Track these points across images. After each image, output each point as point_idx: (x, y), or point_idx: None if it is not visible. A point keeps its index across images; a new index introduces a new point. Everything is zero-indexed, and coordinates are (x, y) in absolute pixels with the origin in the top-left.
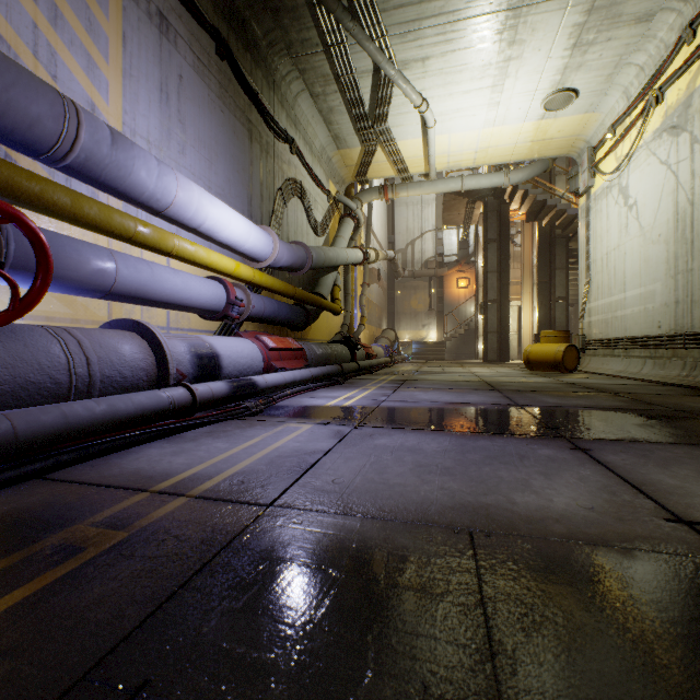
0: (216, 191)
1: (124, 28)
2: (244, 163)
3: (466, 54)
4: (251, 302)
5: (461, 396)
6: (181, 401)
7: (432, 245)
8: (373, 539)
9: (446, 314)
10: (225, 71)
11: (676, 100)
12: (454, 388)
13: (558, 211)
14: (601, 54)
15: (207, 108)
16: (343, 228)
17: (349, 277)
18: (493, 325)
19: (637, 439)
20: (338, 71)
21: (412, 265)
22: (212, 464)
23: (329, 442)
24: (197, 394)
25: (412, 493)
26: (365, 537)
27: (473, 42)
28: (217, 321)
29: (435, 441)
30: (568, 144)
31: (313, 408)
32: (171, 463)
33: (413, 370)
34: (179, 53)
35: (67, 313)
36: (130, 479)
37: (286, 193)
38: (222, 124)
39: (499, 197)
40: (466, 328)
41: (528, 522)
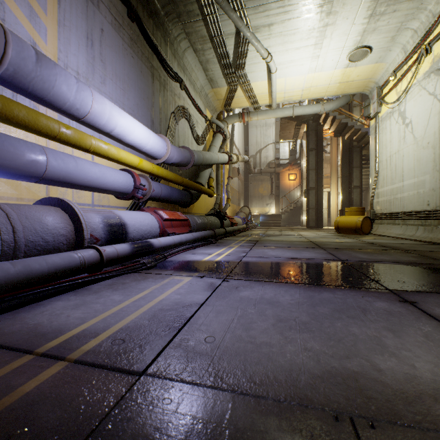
0: (128, 111)
1: None
2: (148, 93)
3: (298, 21)
4: (151, 187)
5: (298, 253)
6: (90, 260)
7: (272, 153)
8: (247, 433)
9: (282, 197)
10: (135, 30)
11: None
12: (292, 247)
13: (355, 130)
14: (388, 21)
15: (121, 54)
16: (216, 140)
17: (219, 172)
18: (313, 204)
19: None
20: (212, 33)
21: (260, 165)
22: (103, 318)
23: (204, 294)
24: (104, 254)
25: (279, 356)
26: (238, 429)
27: (302, 12)
28: (127, 200)
29: (288, 293)
30: (363, 85)
31: (193, 263)
32: (68, 317)
33: (262, 233)
34: (101, 13)
35: (13, 193)
36: (24, 337)
37: (177, 115)
38: (132, 65)
39: (316, 121)
40: (294, 206)
41: (406, 401)
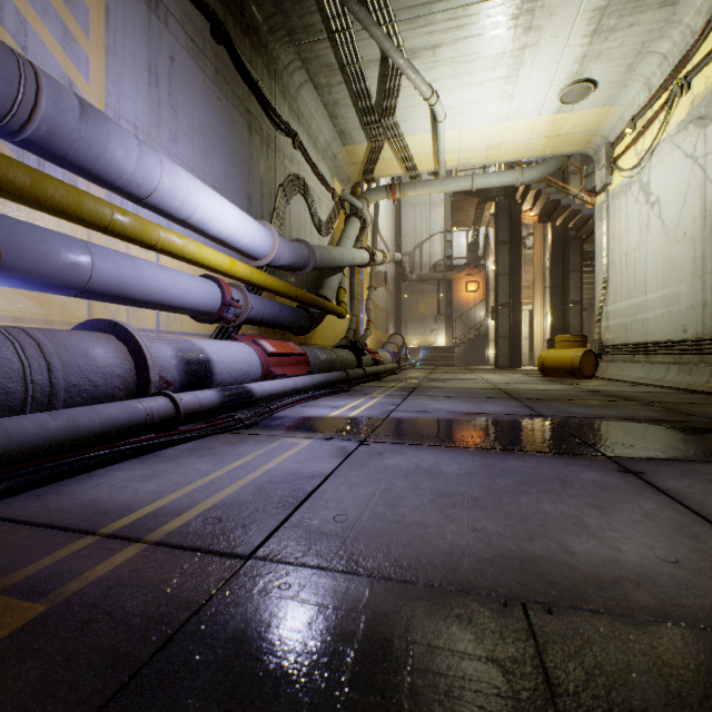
0: (211, 185)
1: (107, 1)
2: (243, 156)
3: (479, 41)
4: (248, 303)
5: (477, 405)
6: (160, 413)
7: (441, 248)
8: (388, 618)
9: (455, 319)
10: (222, 56)
11: (704, 88)
12: (468, 397)
13: (572, 211)
14: (622, 41)
15: (202, 95)
16: (349, 228)
17: (355, 279)
18: (504, 330)
19: (692, 458)
20: (343, 60)
21: (420, 268)
22: (187, 493)
23: (331, 462)
24: (181, 404)
25: (436, 538)
26: (377, 614)
27: (486, 28)
28: (211, 323)
29: (456, 461)
30: (584, 140)
31: (314, 419)
32: (137, 491)
33: (423, 376)
34: (171, 32)
35: (39, 313)
36: (79, 515)
37: (288, 189)
38: (219, 112)
39: (510, 197)
40: (476, 333)
41: (599, 586)
